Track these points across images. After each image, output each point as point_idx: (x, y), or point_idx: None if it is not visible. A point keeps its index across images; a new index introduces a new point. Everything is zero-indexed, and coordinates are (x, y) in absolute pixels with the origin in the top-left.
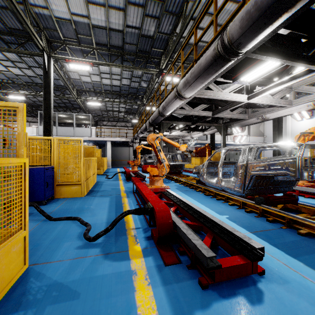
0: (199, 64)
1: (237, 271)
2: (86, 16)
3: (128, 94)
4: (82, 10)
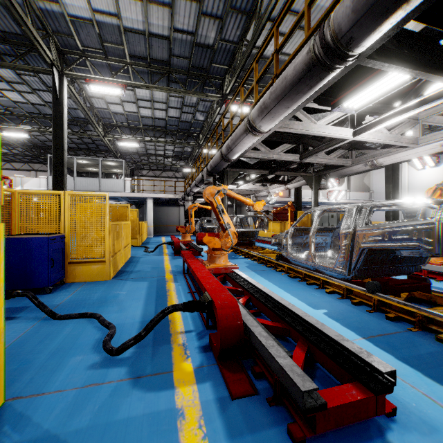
0: (283, 78)
1: (353, 412)
2: (115, 15)
3: (177, 130)
4: (109, 5)
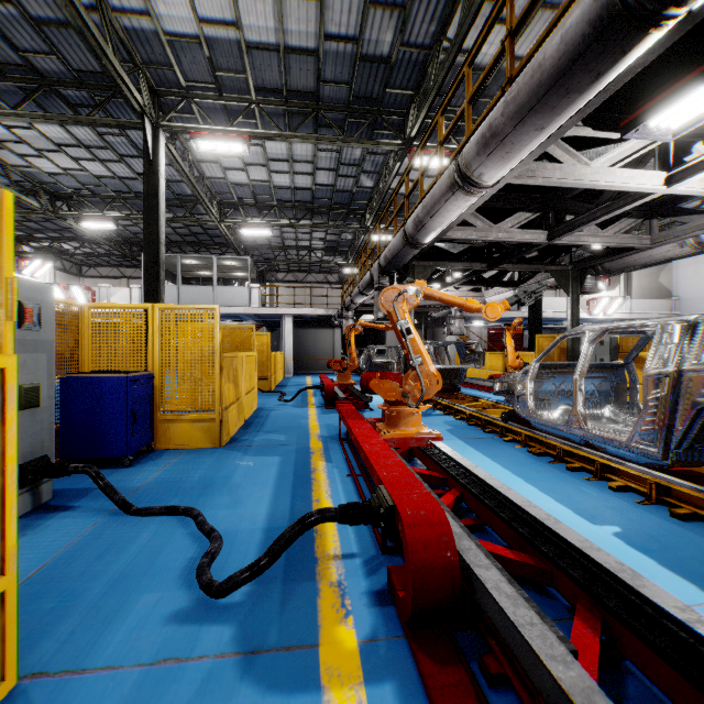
0: (535, 66)
1: None
2: (232, 24)
3: (330, 207)
4: (223, 8)
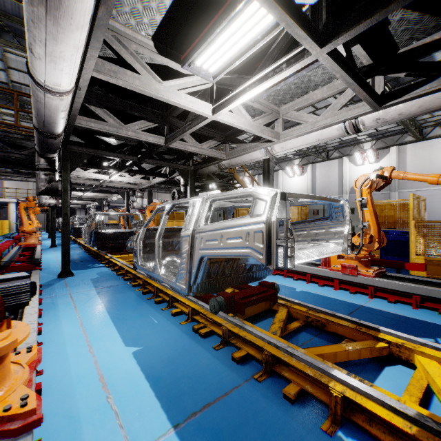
0: None
1: None
2: None
3: None
4: None
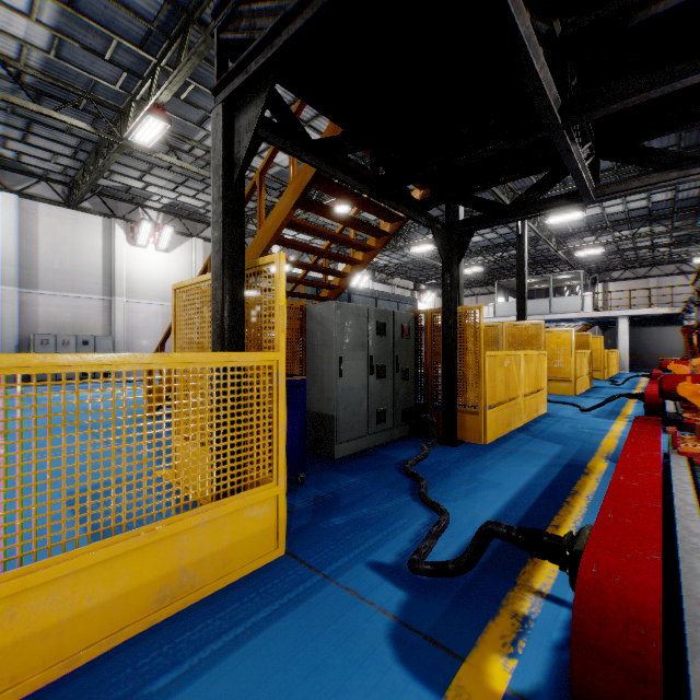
0: None
1: None
2: None
3: (671, 212)
4: None
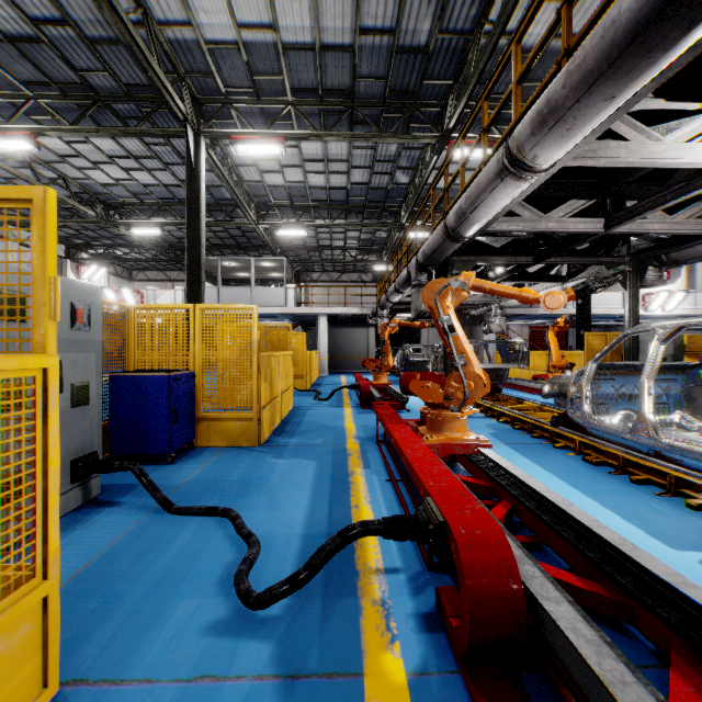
0: (606, 26)
1: None
2: (269, 27)
3: (365, 205)
4: (260, 11)
